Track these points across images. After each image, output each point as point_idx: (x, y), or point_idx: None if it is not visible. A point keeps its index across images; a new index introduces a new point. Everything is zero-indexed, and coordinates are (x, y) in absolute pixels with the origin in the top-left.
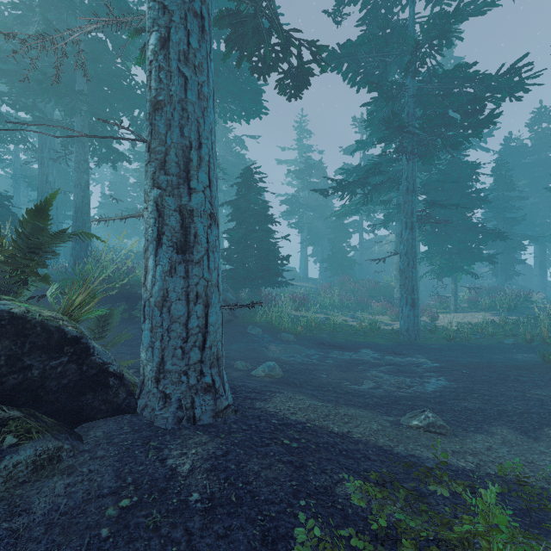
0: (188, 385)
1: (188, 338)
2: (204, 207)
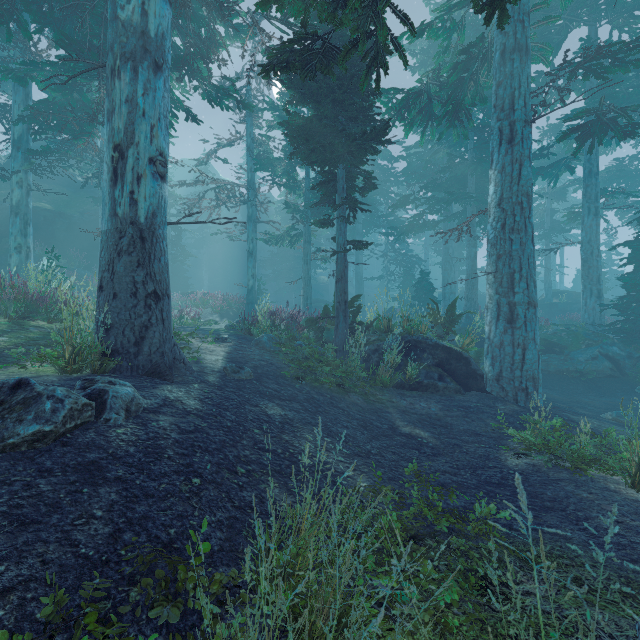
0: (512, 385)
1: (513, 364)
2: (522, 300)
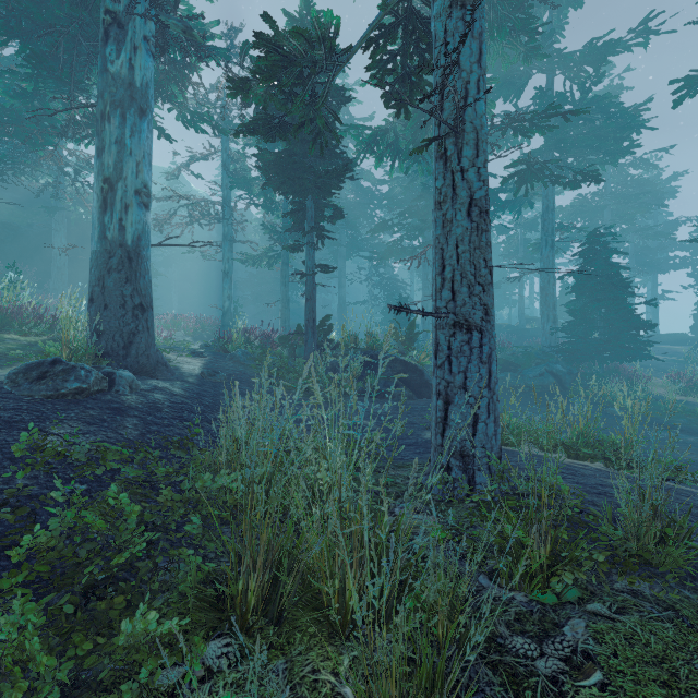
0: None
1: None
2: None
